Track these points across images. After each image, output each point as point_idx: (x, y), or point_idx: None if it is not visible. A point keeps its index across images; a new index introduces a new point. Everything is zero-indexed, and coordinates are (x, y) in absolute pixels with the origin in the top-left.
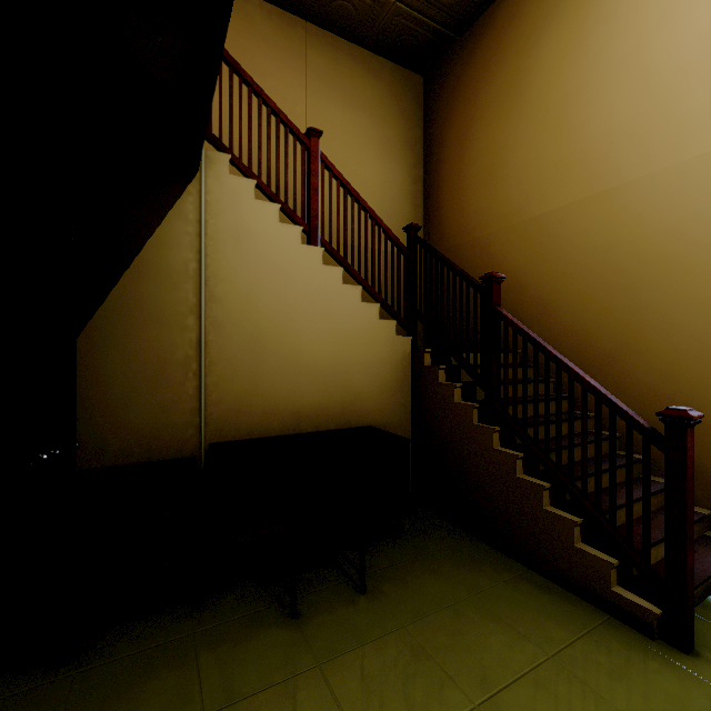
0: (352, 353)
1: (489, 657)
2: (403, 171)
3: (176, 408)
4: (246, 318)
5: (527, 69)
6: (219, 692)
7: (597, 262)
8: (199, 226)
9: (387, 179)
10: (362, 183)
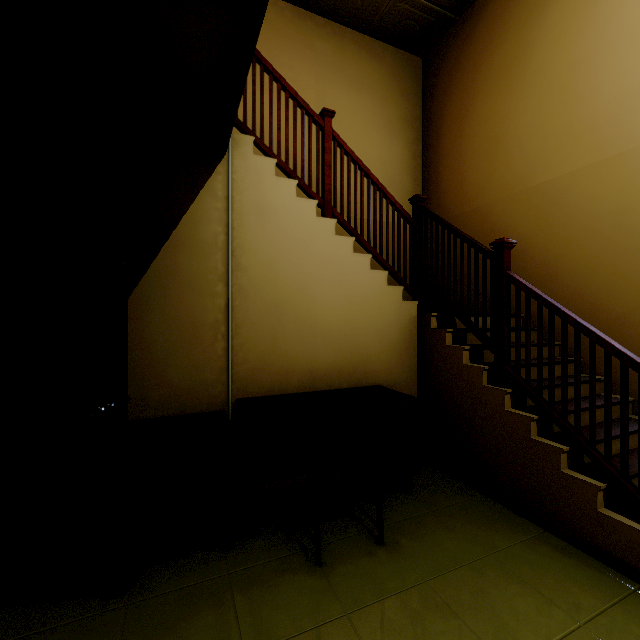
0: (362, 317)
1: (516, 619)
2: (404, 148)
3: (207, 366)
4: (267, 285)
5: (530, 41)
6: (256, 634)
7: (607, 226)
8: (227, 202)
9: (388, 155)
10: (366, 160)
